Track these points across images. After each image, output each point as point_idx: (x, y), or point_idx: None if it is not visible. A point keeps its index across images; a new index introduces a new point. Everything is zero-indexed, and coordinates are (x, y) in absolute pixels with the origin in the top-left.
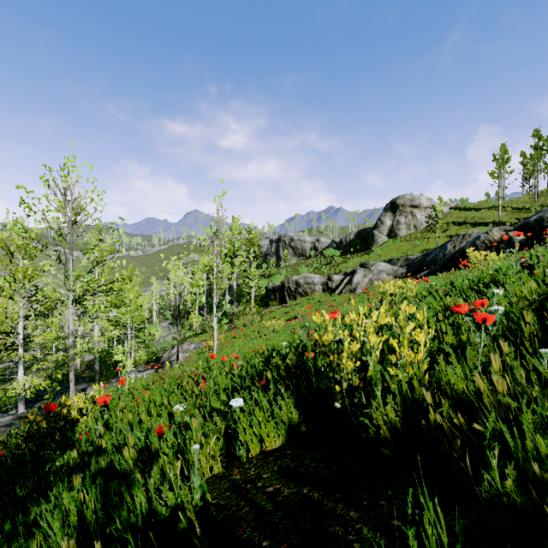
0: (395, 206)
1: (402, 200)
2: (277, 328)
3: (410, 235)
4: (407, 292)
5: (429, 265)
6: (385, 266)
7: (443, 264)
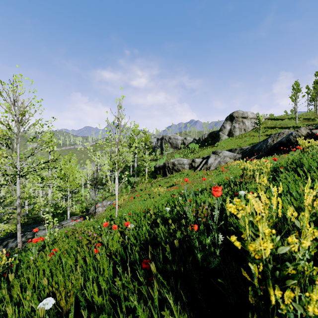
0: (232, 117)
1: (236, 114)
2: (161, 193)
3: (241, 134)
4: (263, 168)
5: (256, 152)
6: (228, 153)
7: (267, 151)
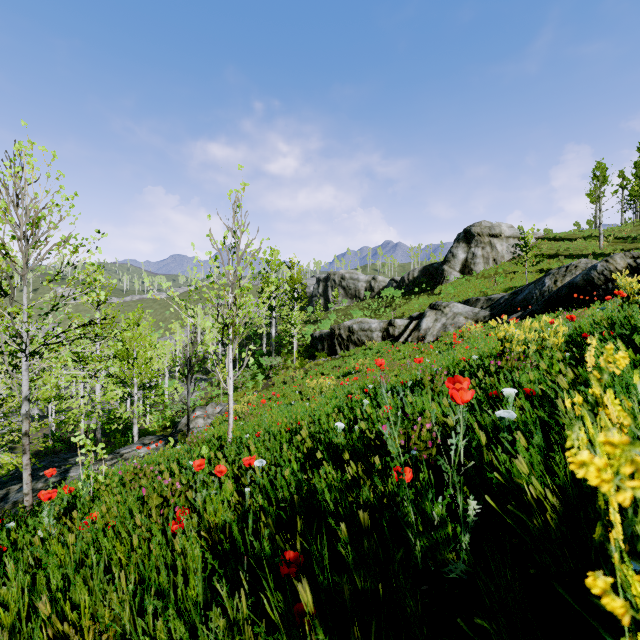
0: (469, 236)
1: (478, 228)
2: (326, 389)
3: (489, 270)
4: (548, 337)
5: (521, 305)
6: (462, 308)
7: (543, 303)
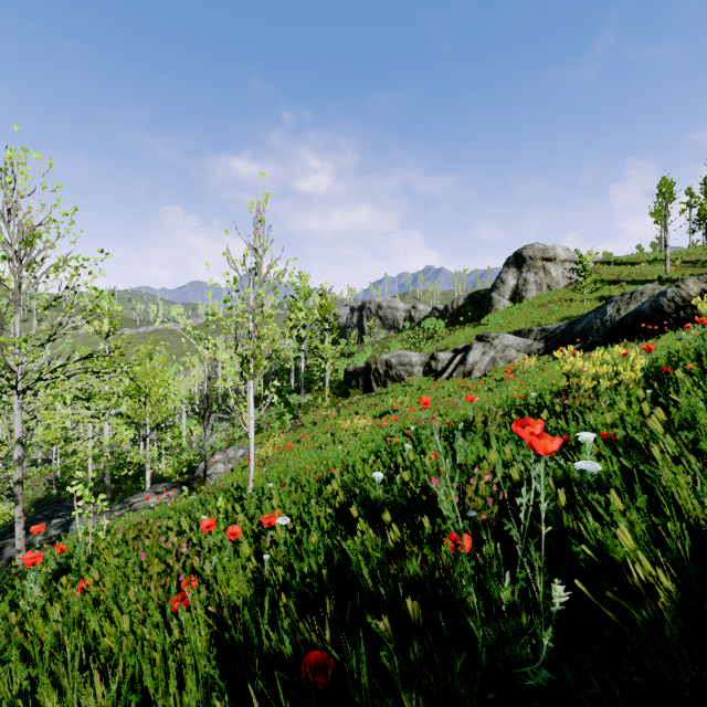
0: (520, 260)
1: (530, 251)
2: (361, 431)
3: (542, 298)
4: (624, 371)
5: (579, 336)
6: (514, 339)
7: (606, 334)
